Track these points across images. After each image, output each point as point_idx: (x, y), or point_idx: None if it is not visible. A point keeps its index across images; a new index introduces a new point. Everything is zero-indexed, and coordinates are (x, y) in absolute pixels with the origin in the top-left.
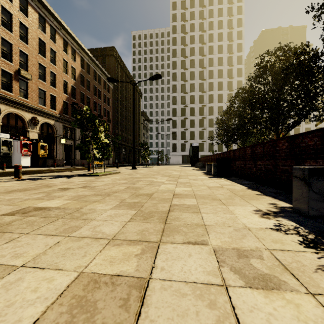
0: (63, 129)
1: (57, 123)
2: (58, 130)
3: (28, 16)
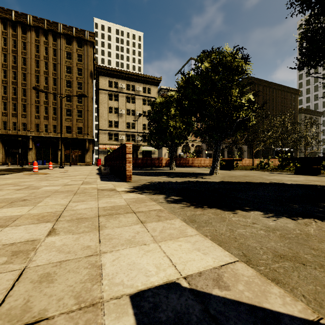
0: (206, 146)
1: (203, 144)
2: (203, 147)
3: None
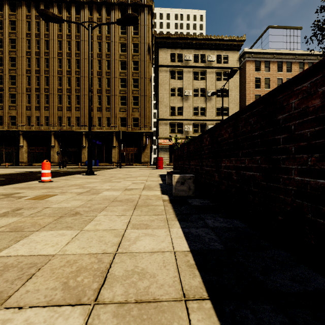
0: None
1: None
2: None
3: (291, 71)
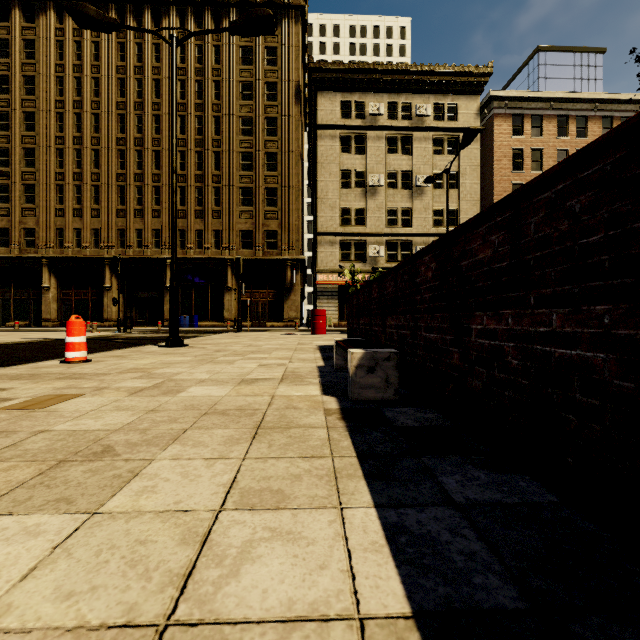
0: None
1: None
2: None
3: (586, 136)
